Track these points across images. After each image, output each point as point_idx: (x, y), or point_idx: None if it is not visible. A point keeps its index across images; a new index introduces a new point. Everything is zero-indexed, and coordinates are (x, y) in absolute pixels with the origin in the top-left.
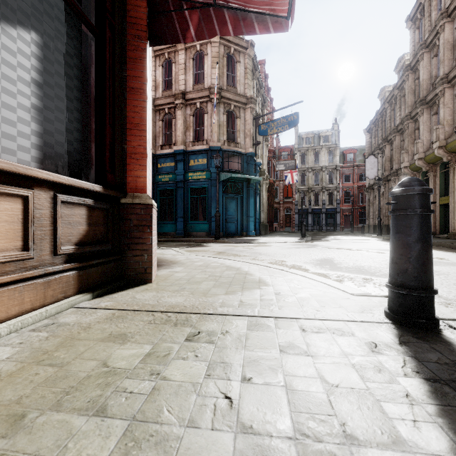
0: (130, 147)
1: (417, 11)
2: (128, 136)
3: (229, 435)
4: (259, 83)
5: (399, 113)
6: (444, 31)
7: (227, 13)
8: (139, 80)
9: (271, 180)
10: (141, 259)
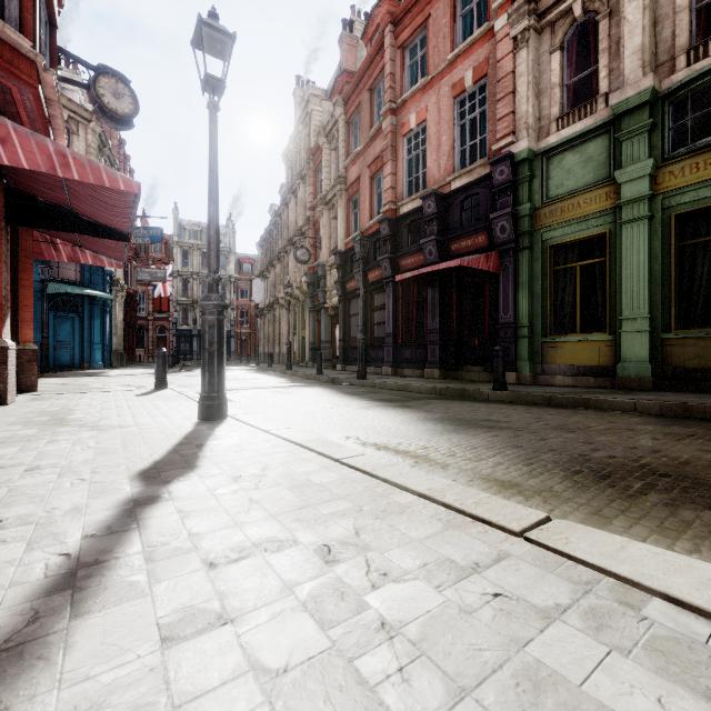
0: (22, 317)
1: (289, 153)
2: (21, 311)
3: (101, 396)
4: (110, 160)
5: (280, 241)
6: (300, 190)
7: (88, 252)
8: (28, 281)
9: (131, 290)
10: (30, 379)
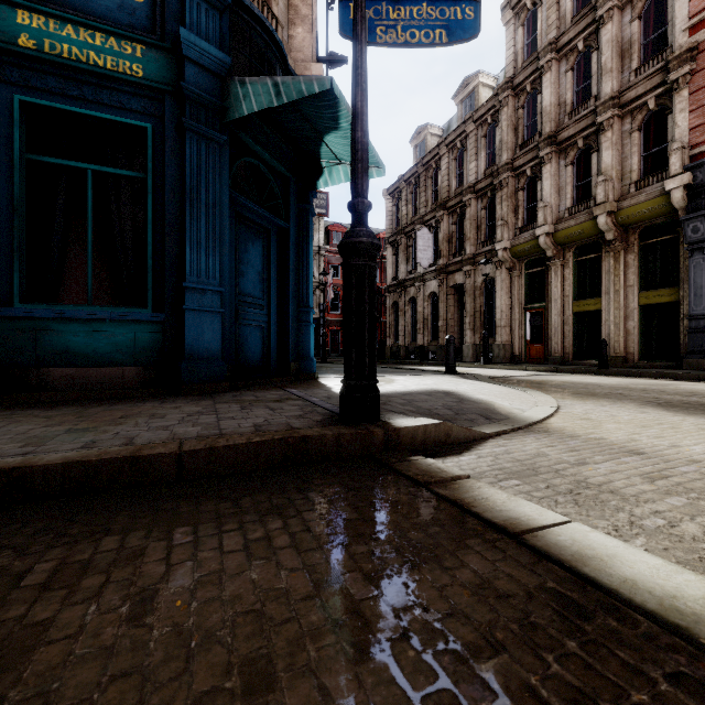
0: None
1: None
2: None
3: None
4: None
5: (475, 163)
6: (612, 21)
7: None
8: None
9: None
10: None
